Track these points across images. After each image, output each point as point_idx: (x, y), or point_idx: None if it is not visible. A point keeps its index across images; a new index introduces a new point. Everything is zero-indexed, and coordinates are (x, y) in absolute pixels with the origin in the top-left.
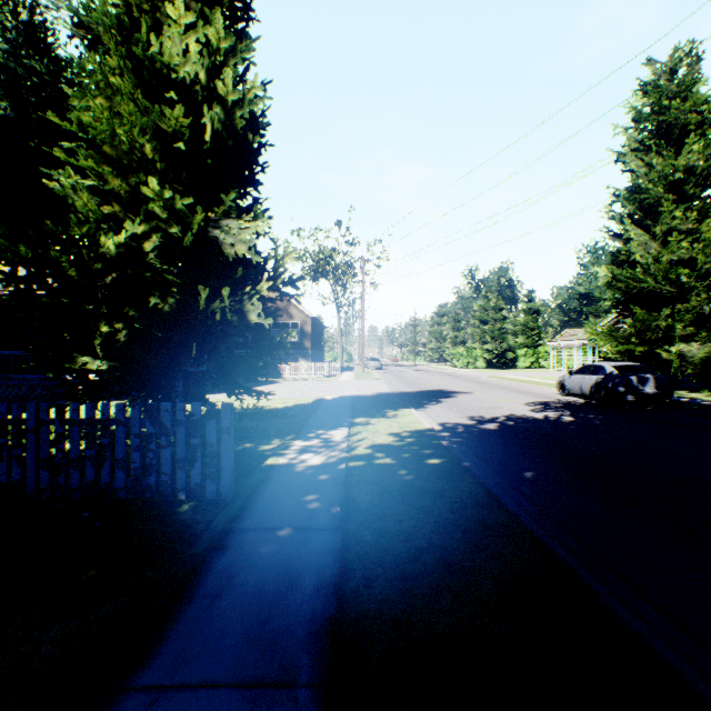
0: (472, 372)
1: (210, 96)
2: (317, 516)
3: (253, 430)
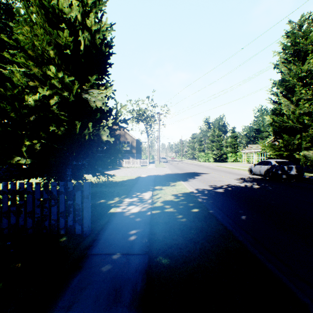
0: (208, 164)
1: (83, 28)
2: (134, 245)
3: (106, 192)
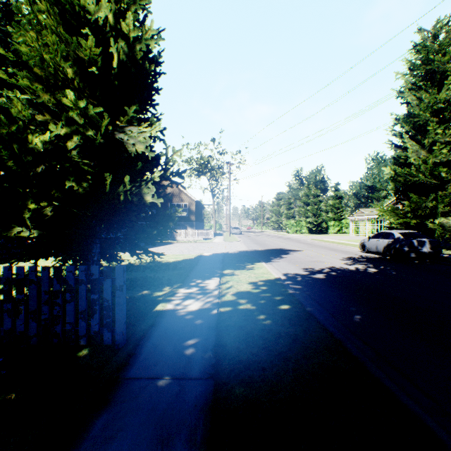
0: (300, 236)
1: (117, 35)
2: (192, 363)
3: (151, 279)
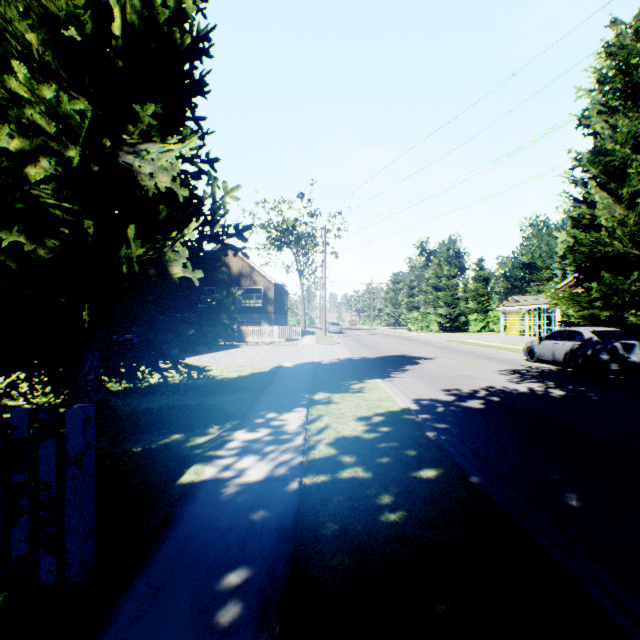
0: (428, 336)
1: None
2: None
3: (192, 410)
